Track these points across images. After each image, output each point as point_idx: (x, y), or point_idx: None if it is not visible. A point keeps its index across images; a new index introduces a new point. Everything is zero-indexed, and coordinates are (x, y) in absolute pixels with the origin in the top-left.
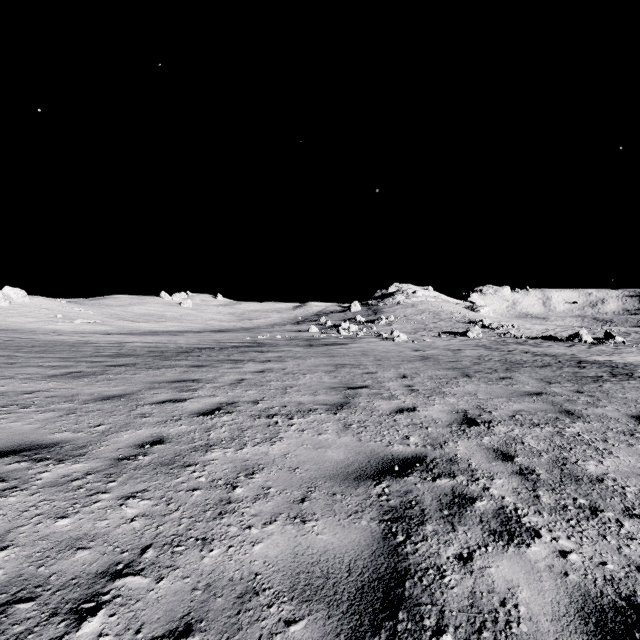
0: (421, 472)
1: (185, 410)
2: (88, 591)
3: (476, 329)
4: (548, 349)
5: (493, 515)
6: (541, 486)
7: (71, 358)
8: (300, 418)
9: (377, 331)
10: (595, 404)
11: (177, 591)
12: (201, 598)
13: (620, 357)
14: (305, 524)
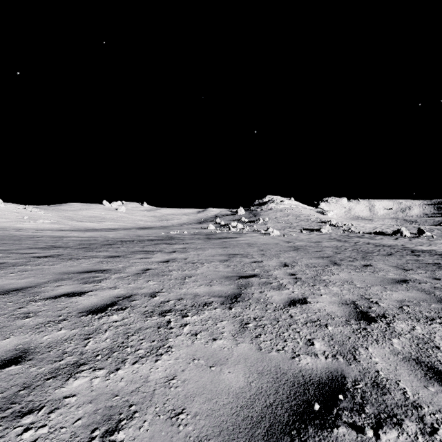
0: (351, 414)
1: (77, 306)
2: None
3: (327, 227)
4: (382, 241)
5: None
6: None
7: (6, 250)
8: (194, 315)
9: (257, 228)
10: None
11: None
12: None
13: (438, 247)
14: None
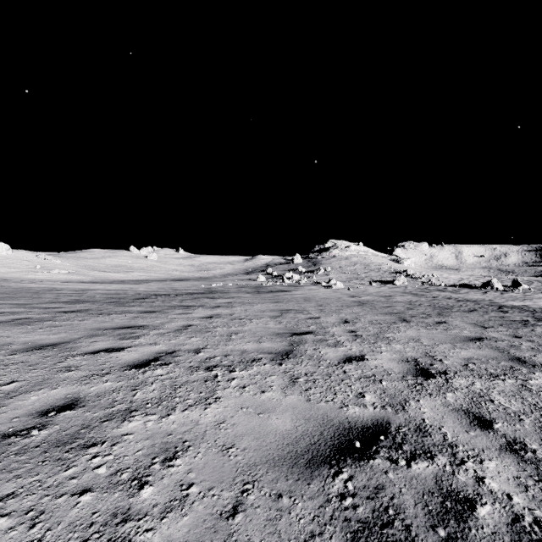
0: (389, 450)
1: (118, 361)
2: None
3: (402, 278)
4: (467, 295)
5: (511, 537)
6: None
7: (27, 304)
8: (242, 370)
9: (316, 280)
10: (540, 350)
11: None
12: None
13: (533, 302)
14: None
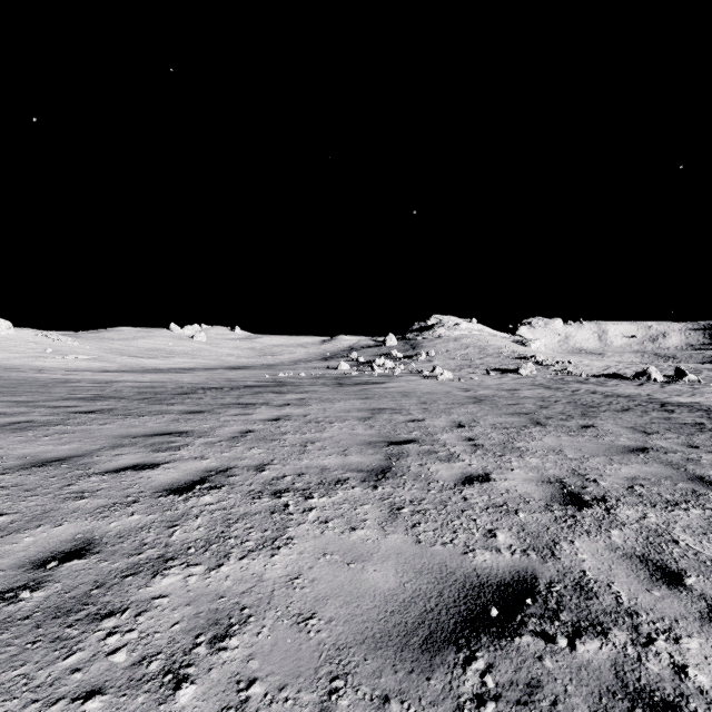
0: (540, 621)
1: (150, 484)
2: None
3: (529, 366)
4: (617, 389)
5: None
6: None
7: (30, 402)
8: (323, 496)
9: (416, 368)
10: None
11: None
12: None
13: (705, 398)
14: None
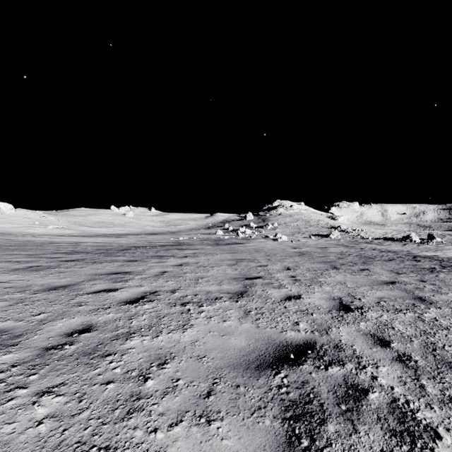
0: (314, 360)
1: (115, 299)
2: None
3: (336, 232)
4: (389, 247)
5: (388, 410)
6: (422, 374)
7: (35, 255)
8: (208, 306)
9: (265, 234)
10: (439, 291)
11: None
12: None
13: (442, 253)
14: (210, 425)
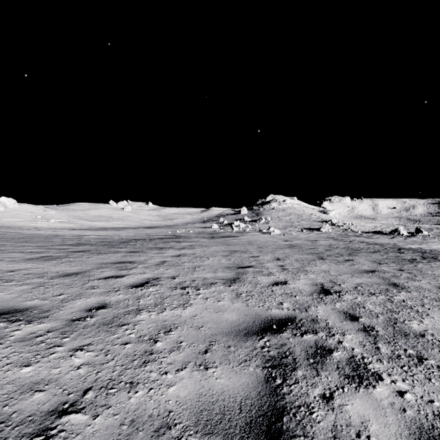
0: (292, 329)
1: (123, 283)
2: (40, 426)
3: (327, 226)
4: (377, 240)
5: (346, 363)
6: (380, 340)
7: (45, 246)
8: (205, 289)
9: (259, 227)
10: (413, 279)
11: (108, 426)
12: (127, 432)
13: (427, 245)
14: (207, 370)
